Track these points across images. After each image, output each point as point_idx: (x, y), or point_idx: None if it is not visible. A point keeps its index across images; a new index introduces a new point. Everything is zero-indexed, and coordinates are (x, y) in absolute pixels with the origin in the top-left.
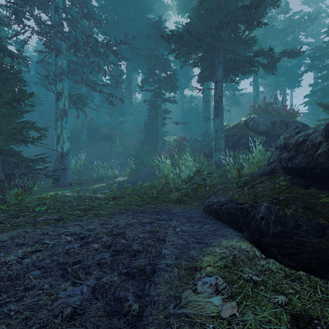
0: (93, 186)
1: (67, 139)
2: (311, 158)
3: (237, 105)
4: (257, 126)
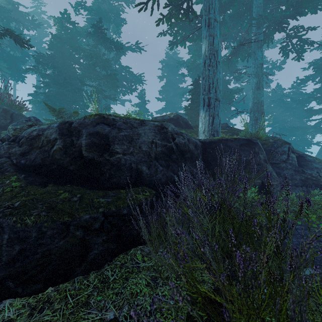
0: None
1: None
2: (47, 154)
3: None
4: None
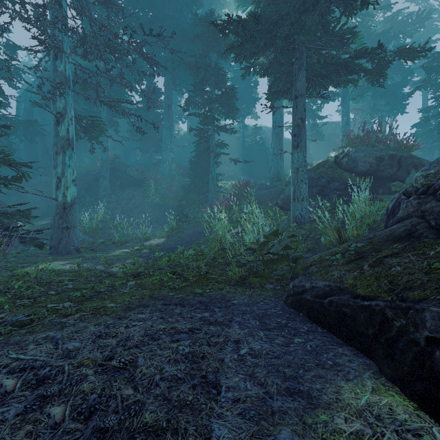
0: (112, 253)
1: (72, 183)
2: None
3: (319, 138)
4: (355, 164)
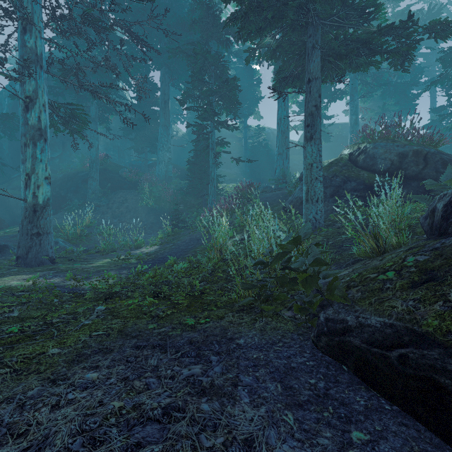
0: (93, 263)
1: (45, 181)
2: None
3: (325, 139)
4: (373, 161)
